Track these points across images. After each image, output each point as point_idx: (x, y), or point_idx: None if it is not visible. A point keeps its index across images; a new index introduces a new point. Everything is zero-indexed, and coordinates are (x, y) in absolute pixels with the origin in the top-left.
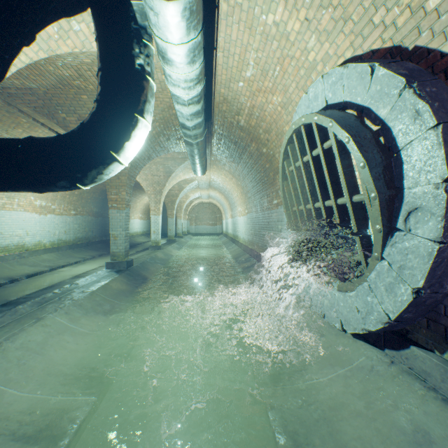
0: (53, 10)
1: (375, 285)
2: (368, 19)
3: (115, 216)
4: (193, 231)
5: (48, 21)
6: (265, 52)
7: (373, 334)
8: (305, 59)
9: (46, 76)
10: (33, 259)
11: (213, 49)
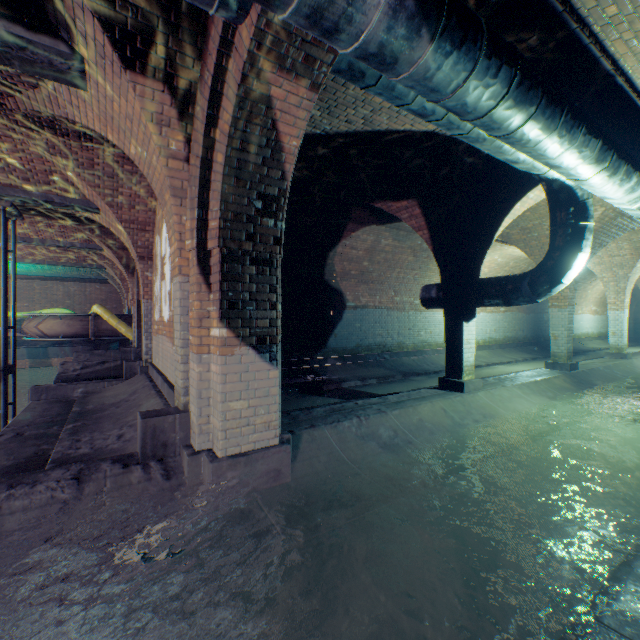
0: (518, 198)
1: None
2: None
3: (554, 315)
4: None
5: (515, 204)
6: None
7: None
8: None
9: None
10: None
11: None
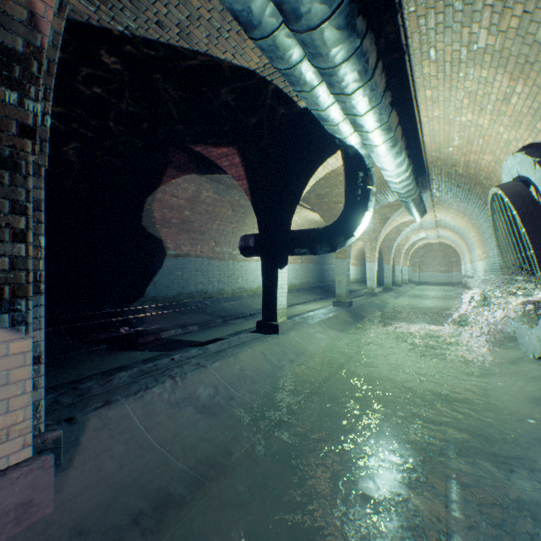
0: (321, 162)
1: None
2: (533, 126)
3: (338, 265)
4: (416, 279)
5: (318, 167)
6: (465, 133)
7: None
8: (500, 138)
9: None
10: None
11: (419, 139)
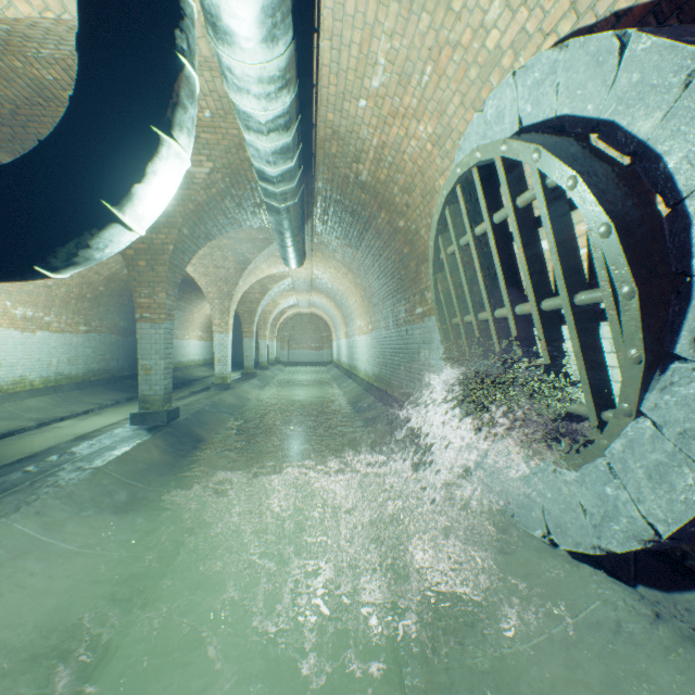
0: None
1: (623, 465)
2: None
3: (147, 334)
4: (286, 359)
5: None
6: (407, 37)
7: (611, 555)
8: (480, 47)
9: (11, 80)
10: (10, 407)
11: (312, 31)
